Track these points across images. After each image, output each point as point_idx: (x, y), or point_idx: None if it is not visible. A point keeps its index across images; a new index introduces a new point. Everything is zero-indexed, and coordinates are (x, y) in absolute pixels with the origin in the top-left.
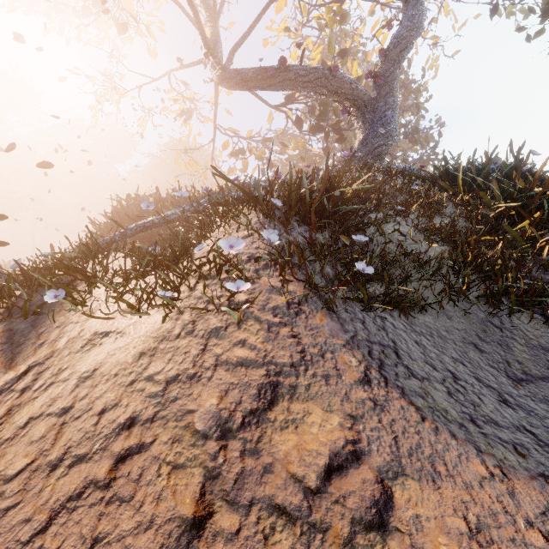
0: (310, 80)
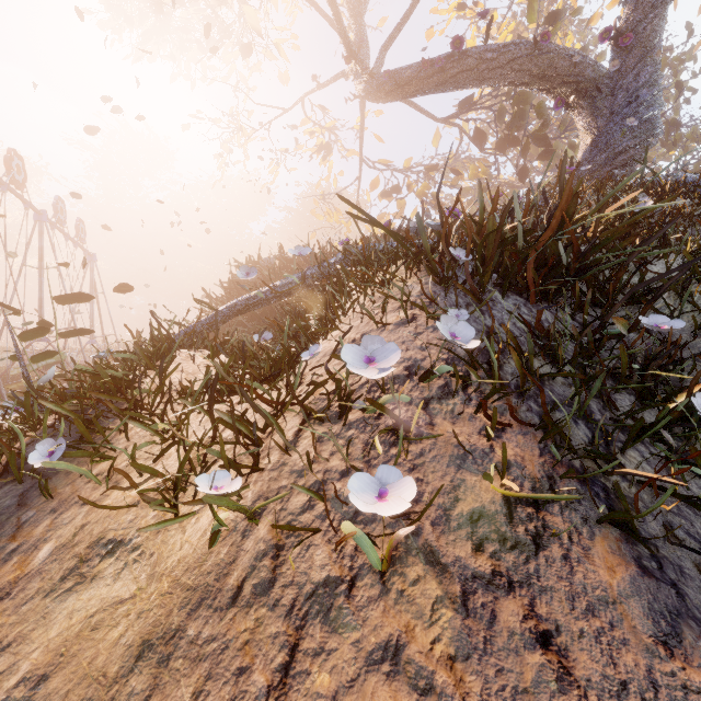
0: (501, 64)
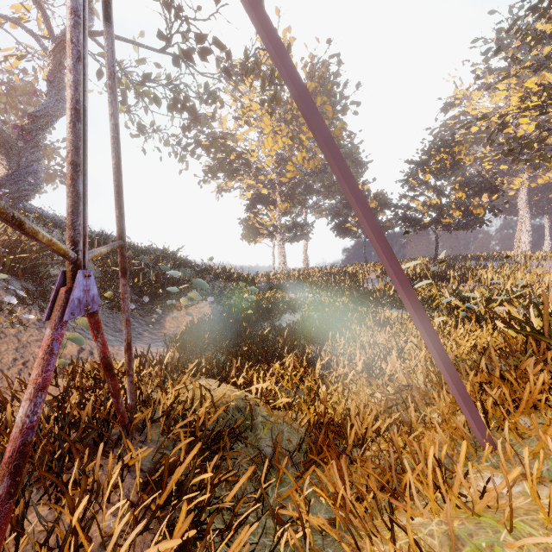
0: None
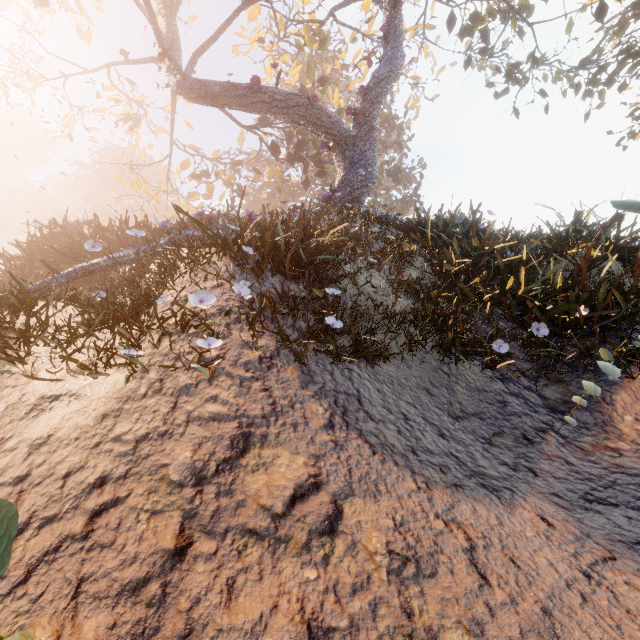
0: (287, 106)
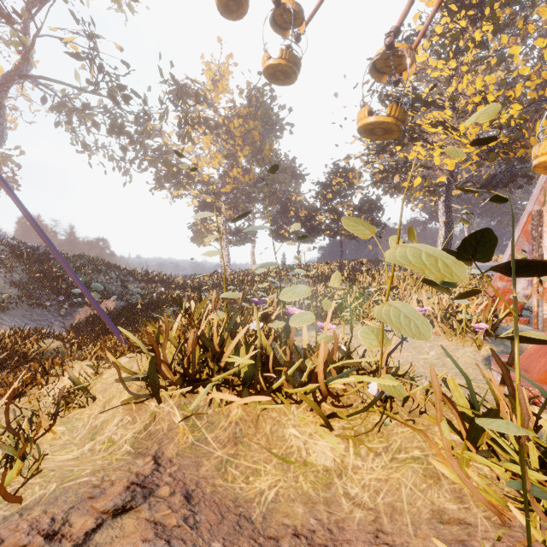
0: None
